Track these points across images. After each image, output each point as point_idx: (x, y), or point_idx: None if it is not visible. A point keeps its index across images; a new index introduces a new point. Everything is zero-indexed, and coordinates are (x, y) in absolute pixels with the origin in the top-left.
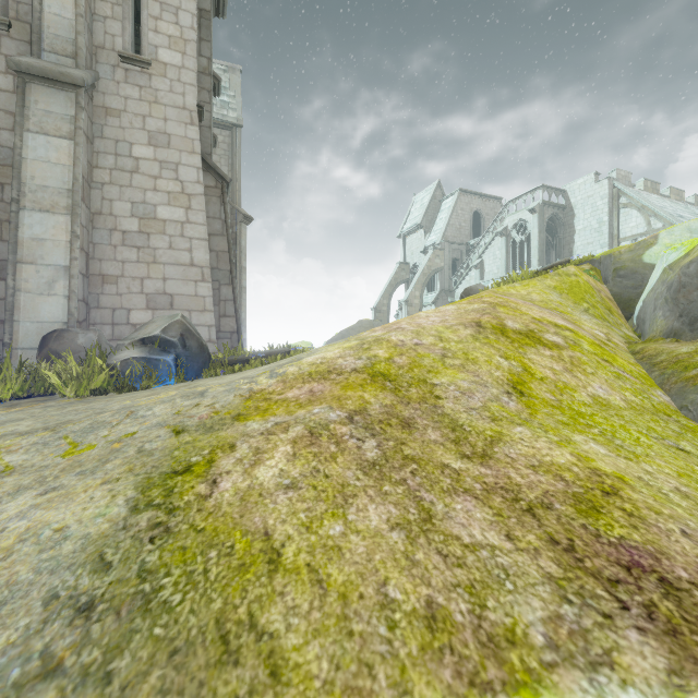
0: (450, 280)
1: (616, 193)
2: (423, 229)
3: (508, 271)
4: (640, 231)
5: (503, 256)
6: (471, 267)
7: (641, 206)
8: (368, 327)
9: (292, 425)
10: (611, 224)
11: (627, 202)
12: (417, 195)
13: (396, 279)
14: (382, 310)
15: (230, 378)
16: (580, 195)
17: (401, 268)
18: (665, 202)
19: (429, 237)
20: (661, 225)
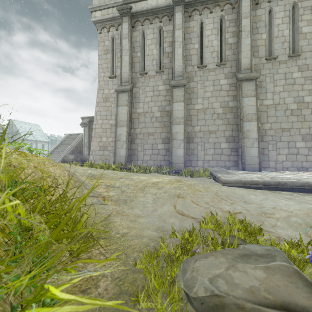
0: None
1: None
2: None
3: None
4: None
5: None
6: None
7: None
8: None
9: None
10: None
11: None
12: None
13: None
14: None
15: None
16: None
17: None
18: None
19: None
20: None
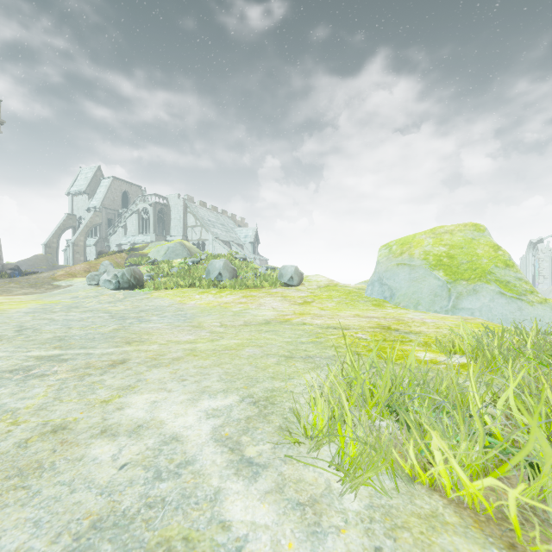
0: (107, 232)
1: (186, 206)
2: (87, 195)
3: (140, 232)
4: (194, 225)
5: (137, 224)
6: (120, 227)
7: (194, 214)
8: (43, 259)
9: (62, 277)
10: (184, 219)
11: (190, 211)
12: (82, 168)
13: (65, 225)
14: (52, 246)
15: (43, 275)
16: (173, 202)
17: (69, 218)
18: (207, 212)
19: (91, 201)
20: (200, 224)
